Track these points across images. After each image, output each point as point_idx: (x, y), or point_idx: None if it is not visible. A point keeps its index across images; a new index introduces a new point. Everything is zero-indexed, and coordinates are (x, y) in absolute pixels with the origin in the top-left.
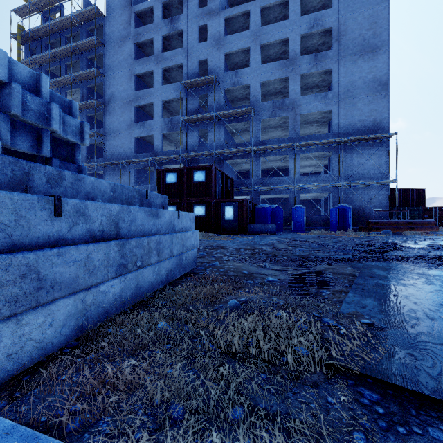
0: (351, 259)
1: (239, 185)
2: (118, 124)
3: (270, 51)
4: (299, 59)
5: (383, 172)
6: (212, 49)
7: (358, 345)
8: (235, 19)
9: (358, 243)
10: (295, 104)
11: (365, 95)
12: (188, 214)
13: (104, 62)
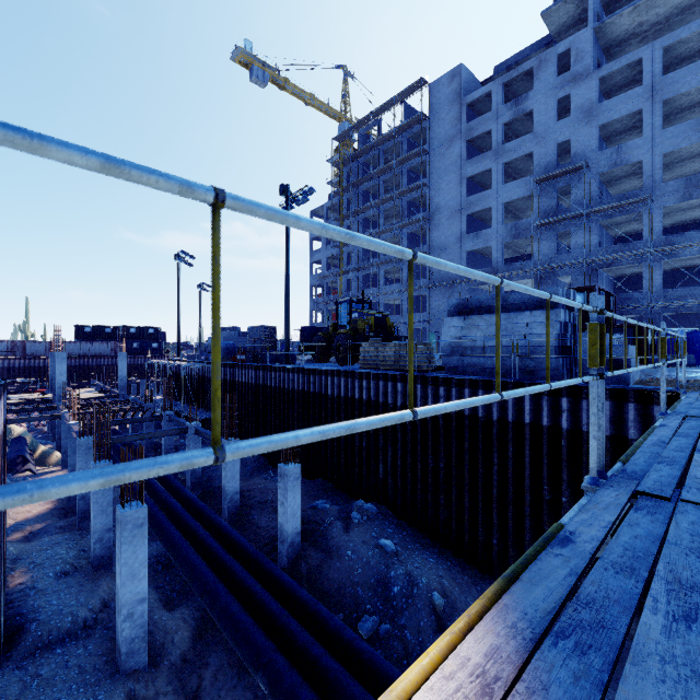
0: None
1: (623, 301)
2: (445, 239)
3: (680, 101)
4: None
5: None
6: (578, 125)
7: None
8: (615, 73)
9: None
10: None
11: None
12: None
13: (427, 171)
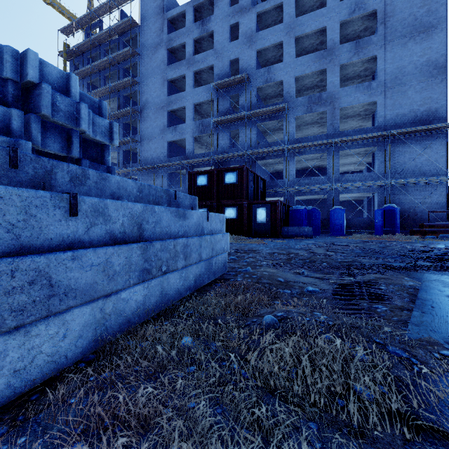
0: (406, 268)
1: (271, 186)
2: (152, 130)
3: (306, 43)
4: (338, 48)
5: (439, 167)
6: (244, 47)
7: (445, 390)
8: (268, 14)
9: (410, 248)
10: (334, 97)
11: (417, 81)
12: (218, 216)
13: (138, 70)
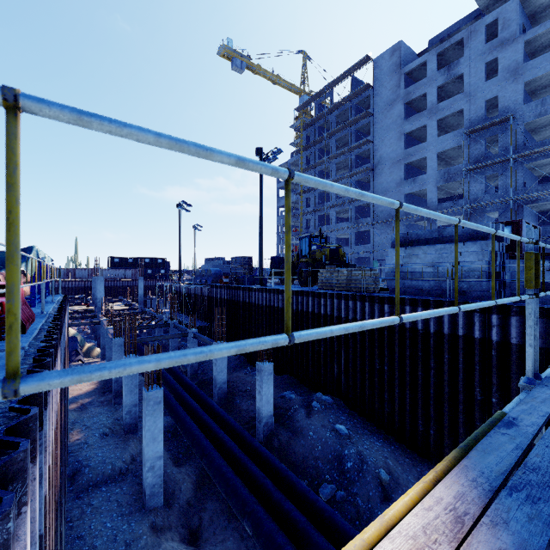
0: None
1: (547, 232)
2: (386, 184)
3: None
4: None
5: None
6: (505, 83)
7: None
8: (540, 35)
9: None
10: None
11: None
12: None
13: (371, 130)
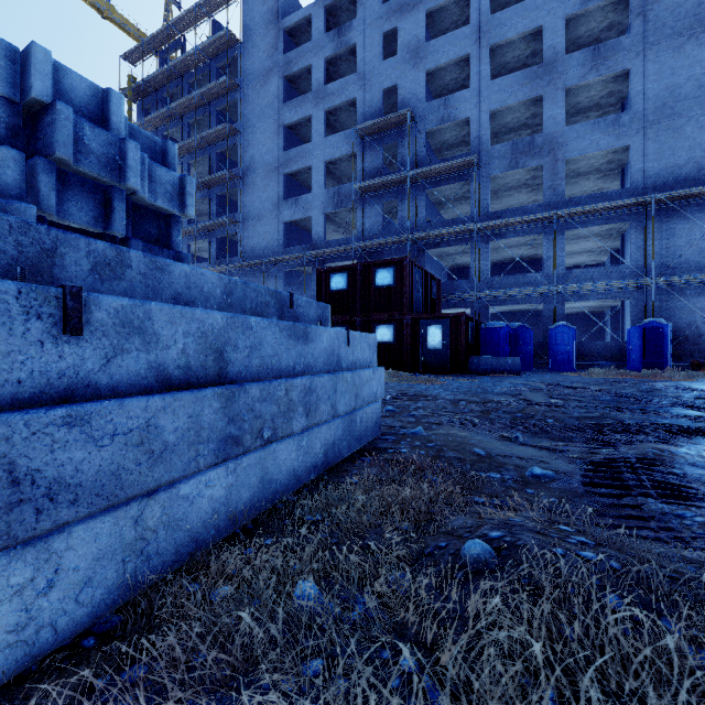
0: None
1: (450, 290)
2: (260, 205)
3: (507, 56)
4: (562, 60)
5: None
6: (405, 67)
7: None
8: (444, 11)
9: (699, 394)
10: (555, 142)
11: (702, 109)
12: (366, 337)
13: (240, 113)
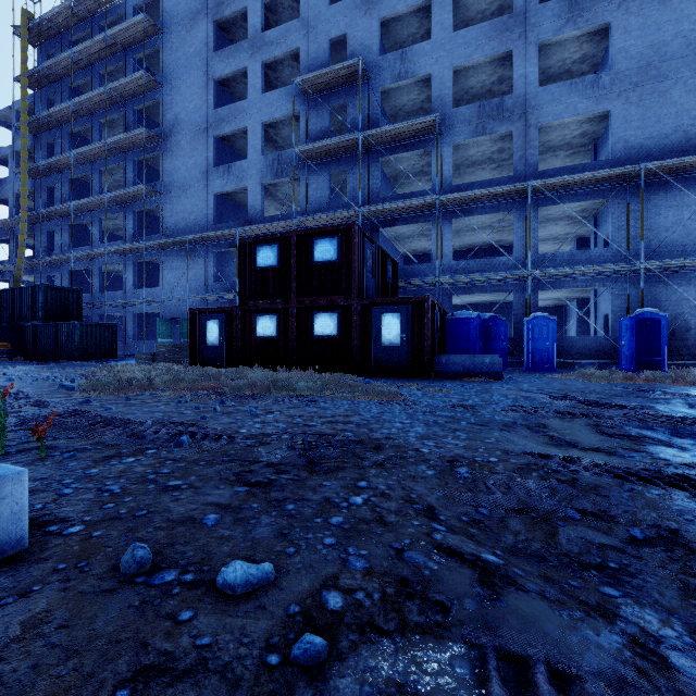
0: None
1: (408, 276)
2: (186, 172)
3: (472, 9)
4: (535, 10)
5: None
6: (356, 13)
7: None
8: None
9: None
10: (528, 104)
11: (691, 70)
12: None
13: (162, 62)
